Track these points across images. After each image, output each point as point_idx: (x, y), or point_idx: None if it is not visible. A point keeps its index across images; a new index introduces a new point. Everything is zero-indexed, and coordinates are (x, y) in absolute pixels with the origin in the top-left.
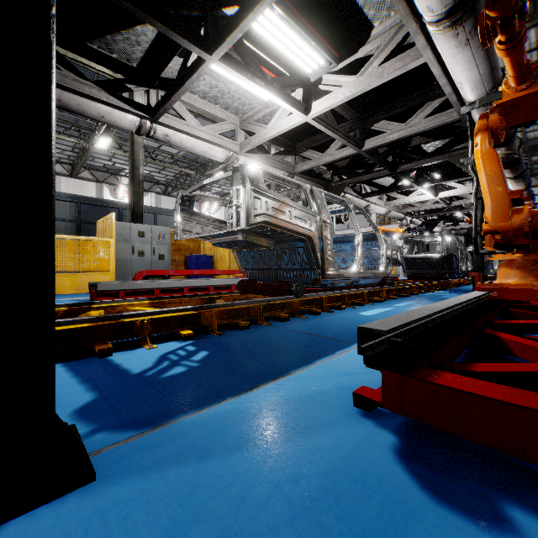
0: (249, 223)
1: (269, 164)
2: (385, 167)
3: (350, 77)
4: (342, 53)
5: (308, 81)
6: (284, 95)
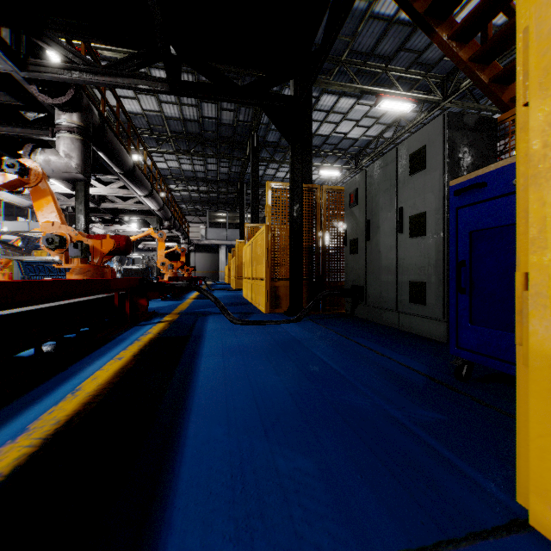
0: None
1: (22, 197)
2: (111, 215)
3: (102, 186)
4: None
5: None
6: (63, 182)
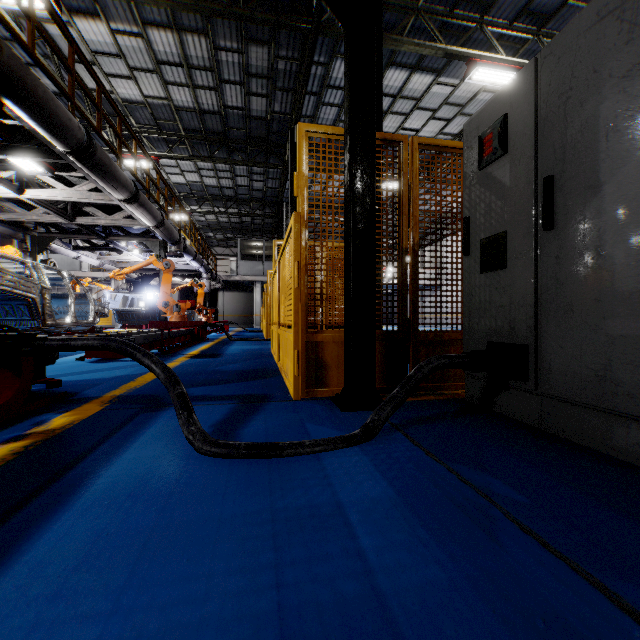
0: None
1: None
2: (96, 236)
3: (65, 187)
4: (58, 165)
5: (25, 173)
6: None
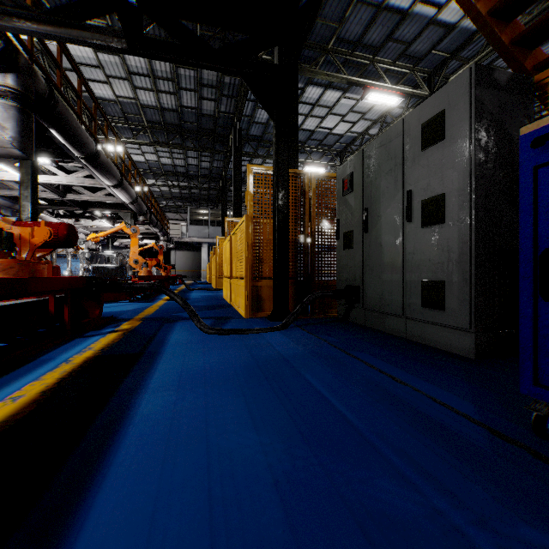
0: None
1: None
2: (79, 208)
3: (65, 174)
4: None
5: None
6: (17, 168)
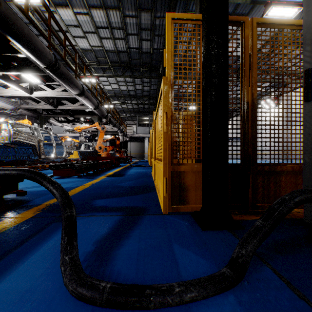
0: (12, 141)
1: (4, 102)
2: (68, 115)
3: (51, 90)
4: (47, 79)
5: (32, 83)
6: (20, 86)
